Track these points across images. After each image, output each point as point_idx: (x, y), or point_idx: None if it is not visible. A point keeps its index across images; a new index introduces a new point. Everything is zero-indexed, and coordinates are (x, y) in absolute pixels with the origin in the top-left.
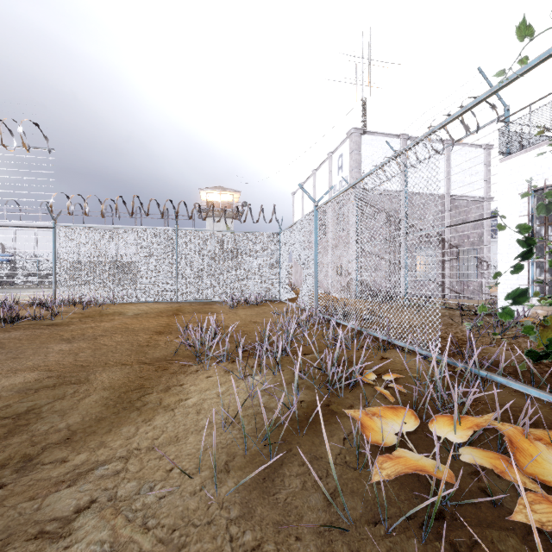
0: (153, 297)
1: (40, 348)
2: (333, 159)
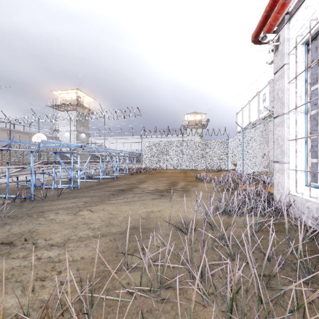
0: (174, 167)
1: (157, 178)
2: (260, 95)
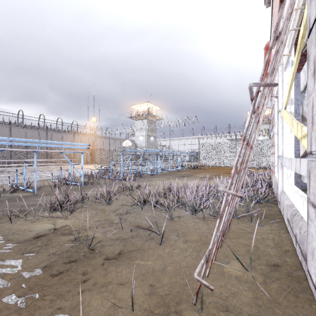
0: (227, 165)
1: (209, 172)
2: None
